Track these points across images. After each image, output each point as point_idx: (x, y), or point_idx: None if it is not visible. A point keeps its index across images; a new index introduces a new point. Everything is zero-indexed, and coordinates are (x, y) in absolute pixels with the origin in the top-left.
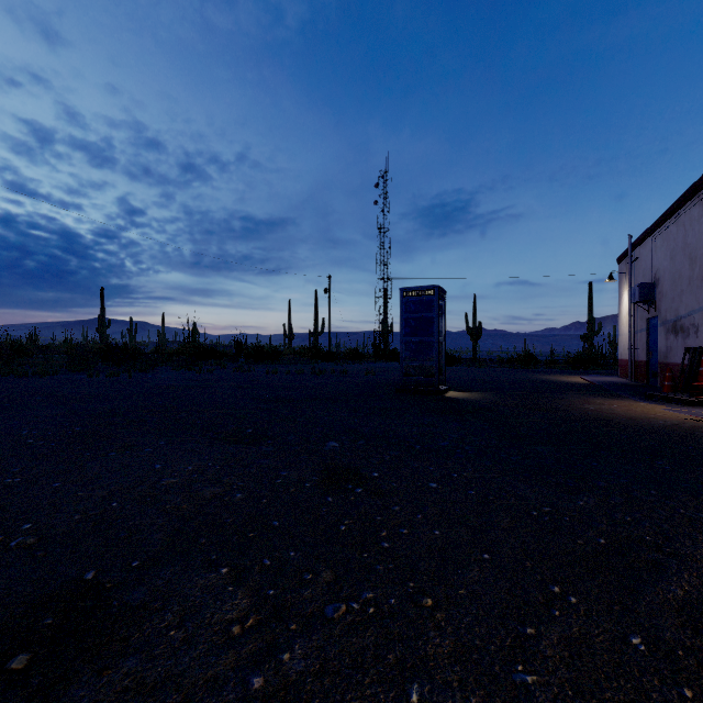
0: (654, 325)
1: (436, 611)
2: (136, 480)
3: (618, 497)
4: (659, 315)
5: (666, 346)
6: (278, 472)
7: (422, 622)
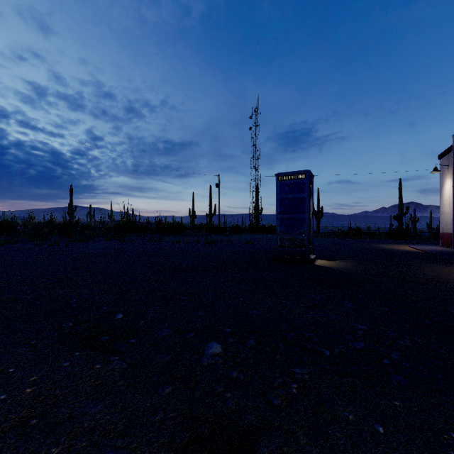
0: None
1: None
2: None
3: None
4: None
5: None
6: None
7: None
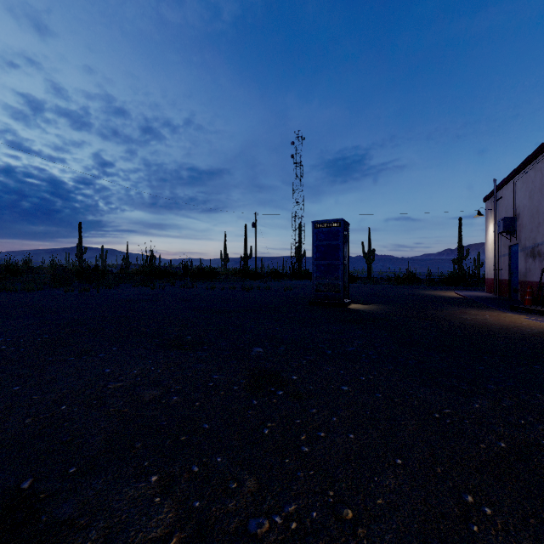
0: (515, 251)
1: (357, 526)
2: (87, 384)
3: (509, 399)
4: (519, 243)
5: (525, 268)
6: (210, 376)
7: (344, 540)
